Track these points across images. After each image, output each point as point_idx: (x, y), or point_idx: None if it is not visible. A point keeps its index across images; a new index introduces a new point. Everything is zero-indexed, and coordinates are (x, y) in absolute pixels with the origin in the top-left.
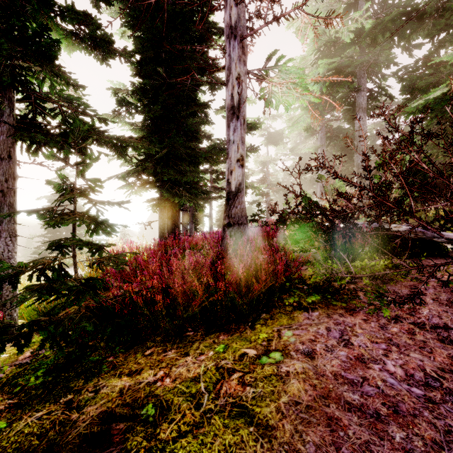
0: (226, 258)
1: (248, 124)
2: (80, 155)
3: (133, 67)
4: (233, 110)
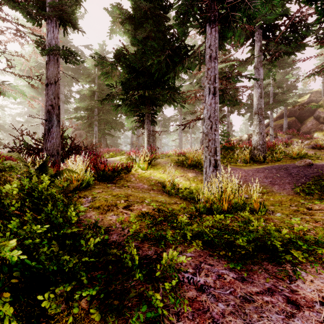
0: None
1: None
2: None
3: None
4: None
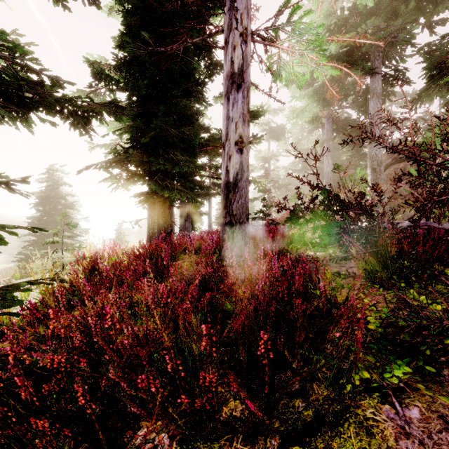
0: (225, 284)
1: (250, 112)
2: (15, 124)
3: (117, 40)
4: (234, 78)
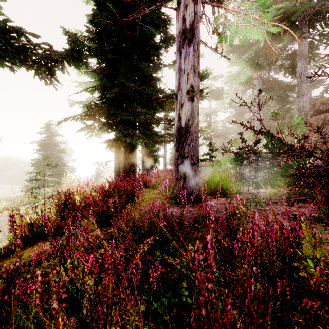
0: (183, 258)
1: None
2: None
3: (90, 17)
4: (186, 33)
